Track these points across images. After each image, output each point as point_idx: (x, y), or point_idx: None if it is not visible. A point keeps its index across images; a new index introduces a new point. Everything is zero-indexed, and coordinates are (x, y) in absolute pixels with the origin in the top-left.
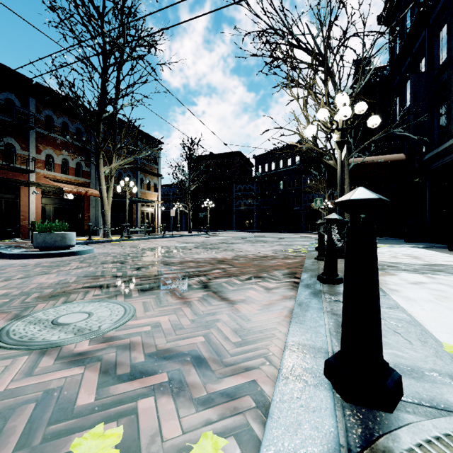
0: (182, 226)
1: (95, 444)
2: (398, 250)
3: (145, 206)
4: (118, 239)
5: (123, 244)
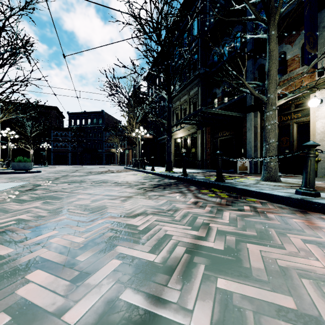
0: None
1: (139, 174)
2: None
3: None
4: (9, 168)
5: None
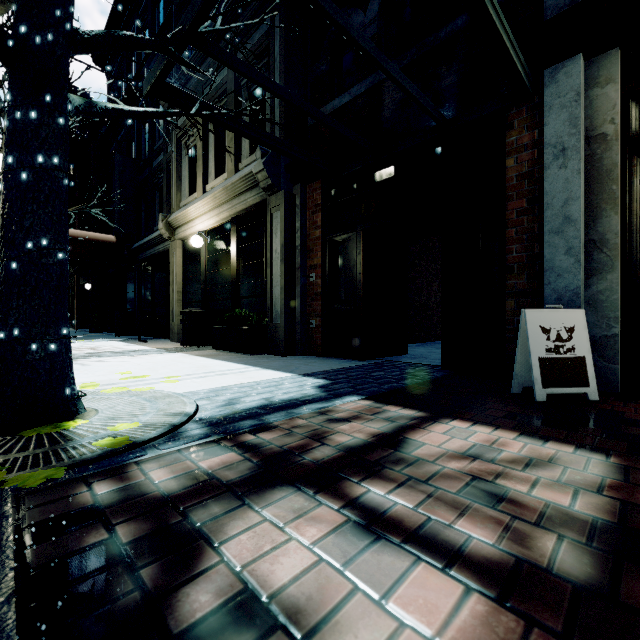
0: None
1: None
2: (88, 344)
3: None
4: None
5: None
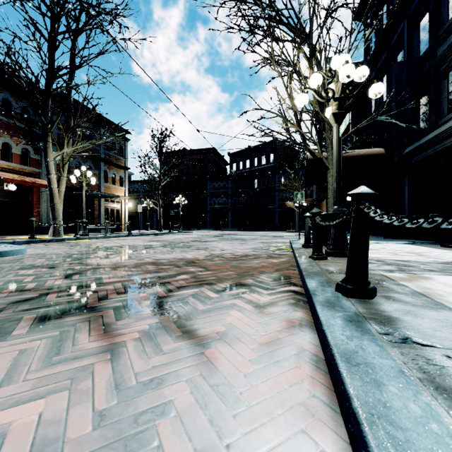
0: (154, 224)
1: None
2: (389, 247)
3: (109, 201)
4: (71, 238)
5: (75, 243)
